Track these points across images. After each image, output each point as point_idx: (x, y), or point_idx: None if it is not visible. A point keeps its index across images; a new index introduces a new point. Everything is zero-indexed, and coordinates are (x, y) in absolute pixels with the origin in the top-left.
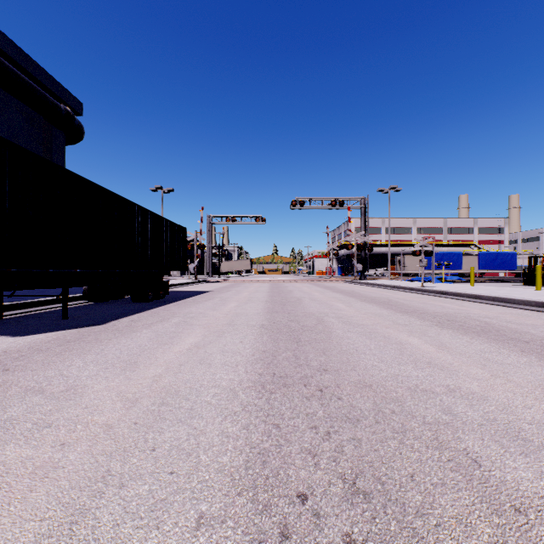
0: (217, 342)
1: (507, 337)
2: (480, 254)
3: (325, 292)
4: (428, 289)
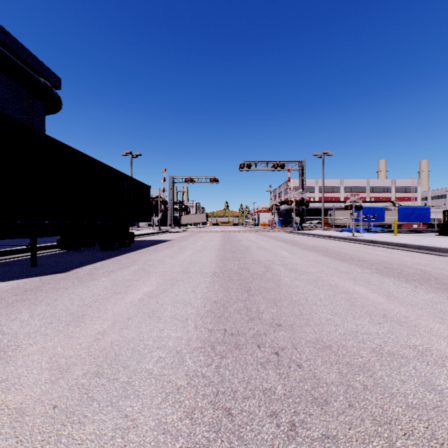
0: (170, 291)
1: None
2: (399, 209)
3: (270, 241)
4: (359, 238)
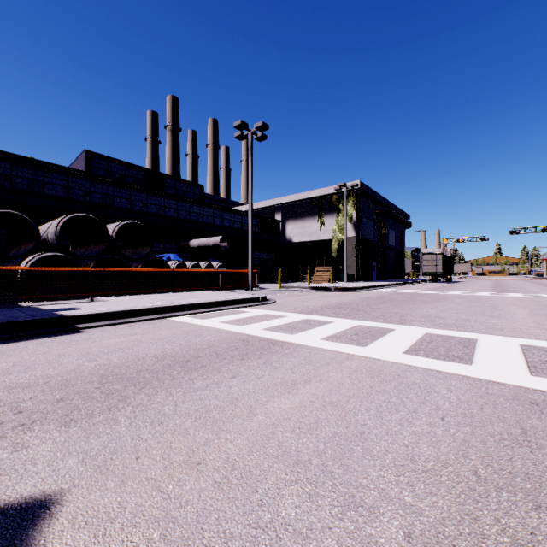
0: (484, 284)
1: None
2: None
3: (523, 282)
4: None
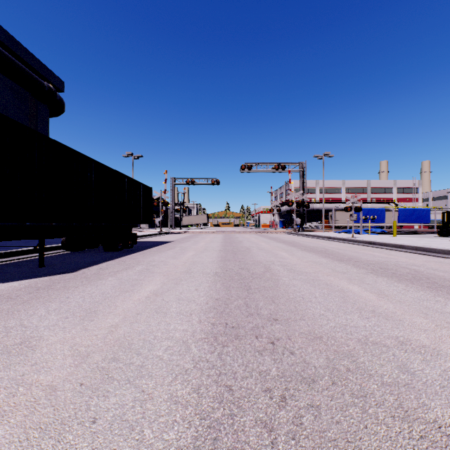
0: (174, 289)
1: (438, 284)
2: (400, 210)
3: (270, 242)
4: (358, 240)
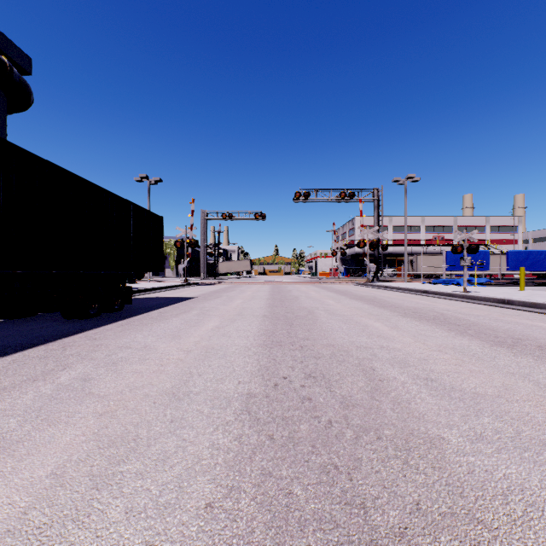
0: None
1: None
2: (509, 253)
3: (342, 300)
4: (479, 296)
